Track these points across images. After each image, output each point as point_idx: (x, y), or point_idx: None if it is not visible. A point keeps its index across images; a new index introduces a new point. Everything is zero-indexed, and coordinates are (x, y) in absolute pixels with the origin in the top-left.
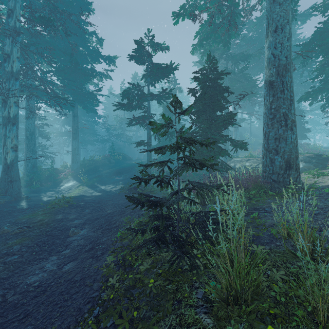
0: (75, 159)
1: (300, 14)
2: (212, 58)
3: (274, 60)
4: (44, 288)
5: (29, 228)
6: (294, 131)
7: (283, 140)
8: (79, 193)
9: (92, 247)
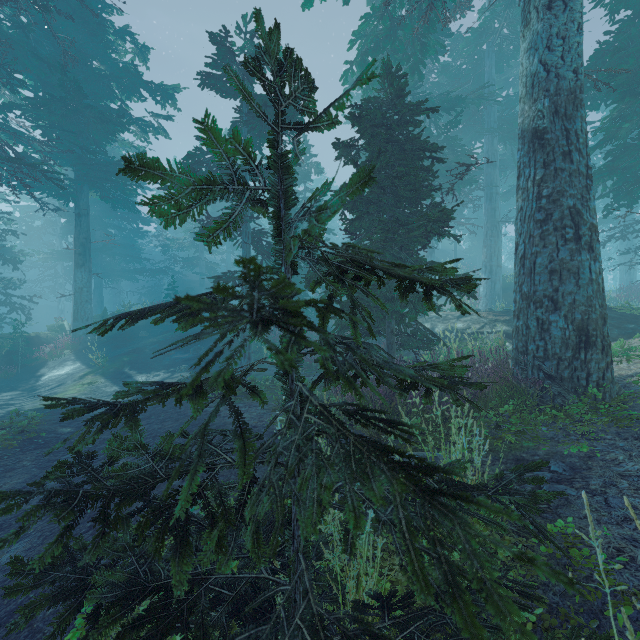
0: (81, 311)
1: None
2: (394, 72)
3: (546, 78)
4: None
5: None
6: (597, 253)
7: (570, 274)
8: (78, 394)
9: None
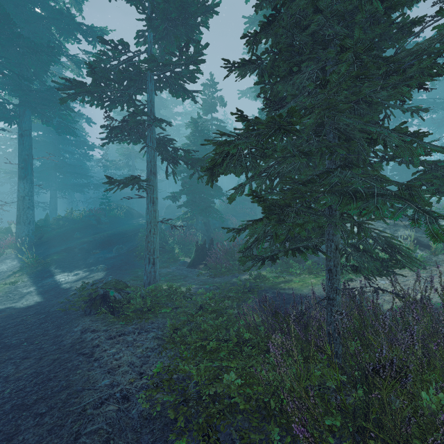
0: (23, 216)
1: None
2: None
3: None
4: None
5: None
6: None
7: None
8: None
9: None
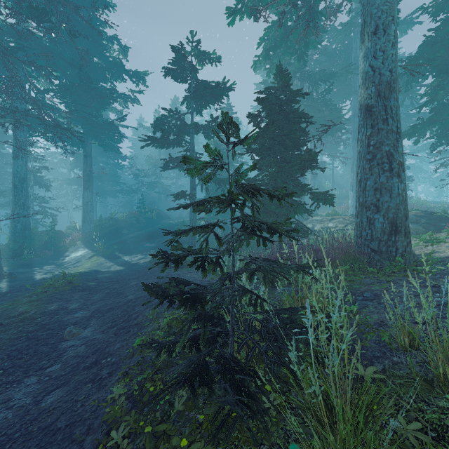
0: (87, 217)
1: (401, 20)
2: (283, 72)
3: (373, 75)
4: (0, 444)
5: (1, 326)
6: (402, 178)
7: (386, 191)
8: (91, 266)
9: (96, 359)
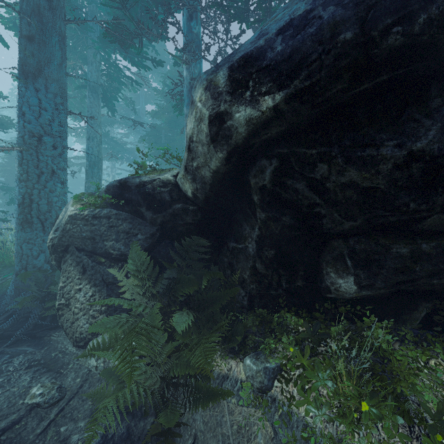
0: None
1: None
2: None
3: (88, 157)
4: None
5: None
6: None
7: None
8: None
9: None
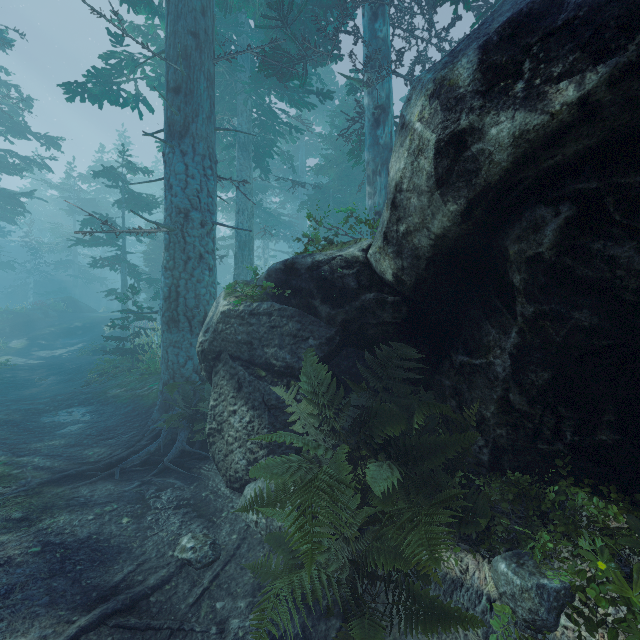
0: None
1: None
2: None
3: (237, 236)
4: (44, 391)
5: None
6: None
7: None
8: None
9: (69, 380)
